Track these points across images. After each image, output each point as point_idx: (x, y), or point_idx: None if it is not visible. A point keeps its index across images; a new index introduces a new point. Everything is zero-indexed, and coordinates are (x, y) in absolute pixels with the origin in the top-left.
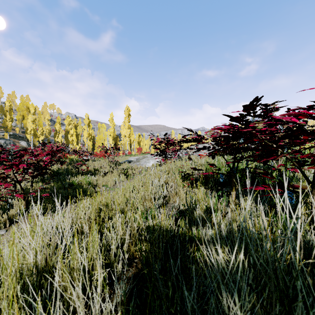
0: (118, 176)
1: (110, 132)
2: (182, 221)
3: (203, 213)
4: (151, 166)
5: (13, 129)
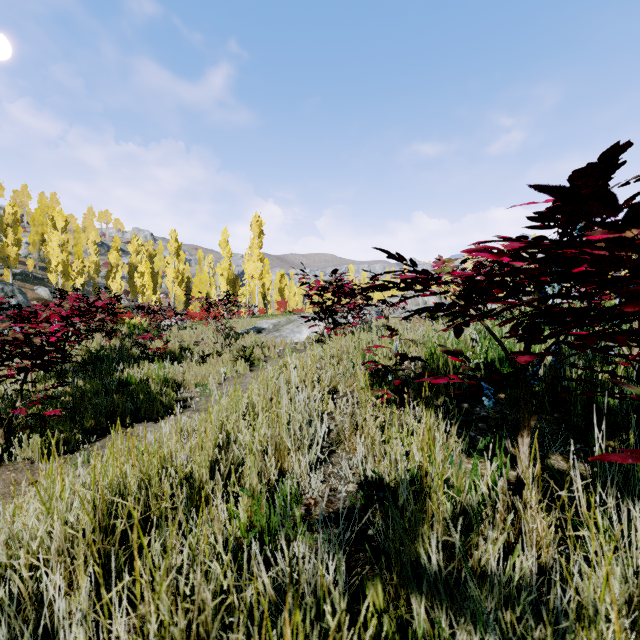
0: (232, 363)
1: (221, 269)
2: (377, 586)
3: (442, 525)
4: (304, 339)
5: (22, 262)
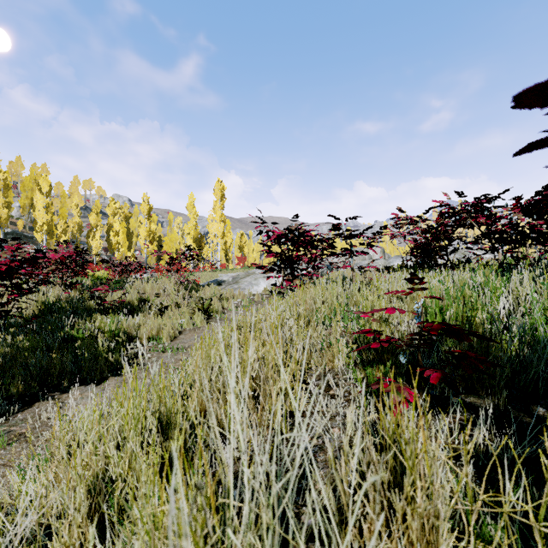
0: (190, 315)
1: (188, 229)
2: None
3: None
4: (261, 291)
5: (14, 223)
